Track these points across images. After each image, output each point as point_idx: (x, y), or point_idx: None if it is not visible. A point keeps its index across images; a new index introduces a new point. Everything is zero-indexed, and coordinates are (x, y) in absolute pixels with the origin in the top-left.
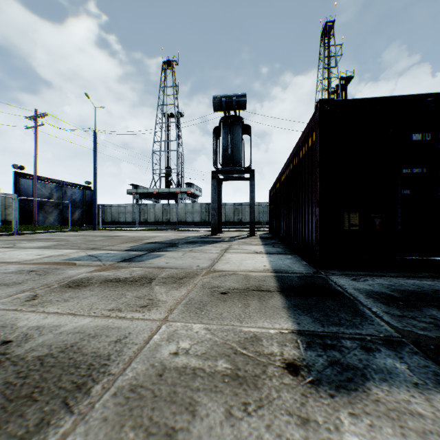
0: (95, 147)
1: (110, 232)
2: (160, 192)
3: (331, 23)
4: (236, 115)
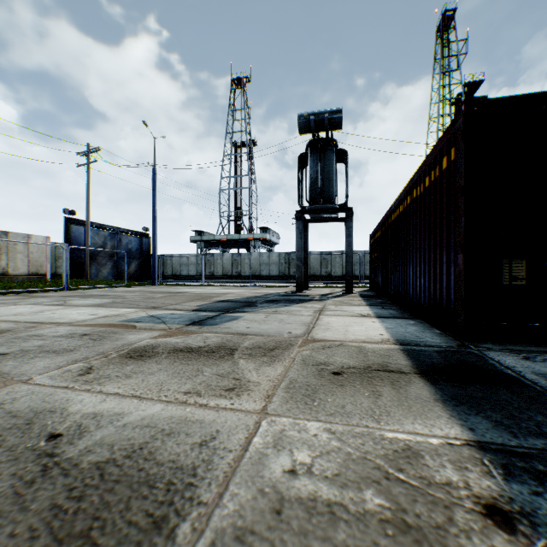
0: (154, 185)
1: (171, 287)
2: (229, 239)
3: (451, 11)
4: (328, 137)
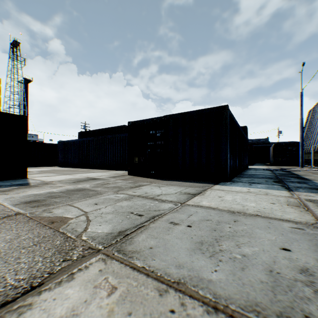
0: None
1: None
2: None
3: (19, 42)
4: None
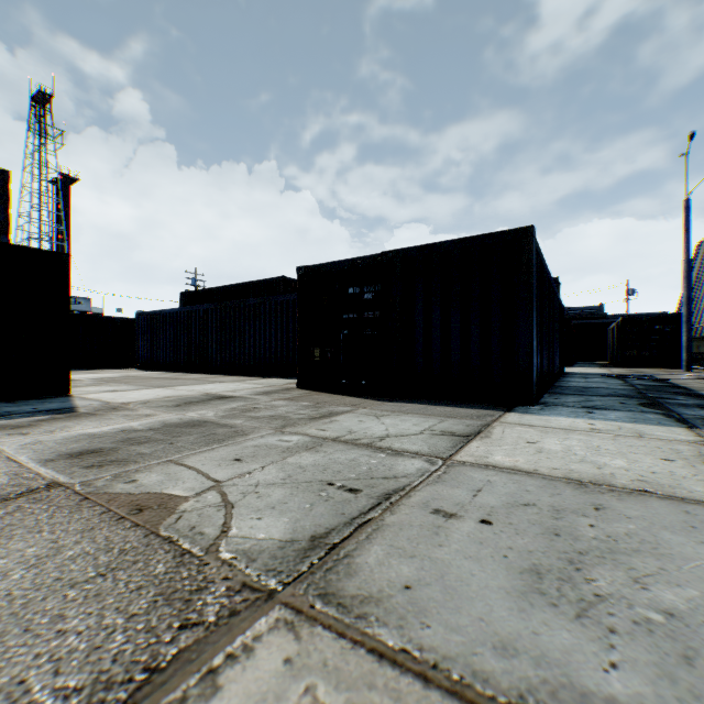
0: None
1: None
2: None
3: (49, 95)
4: None
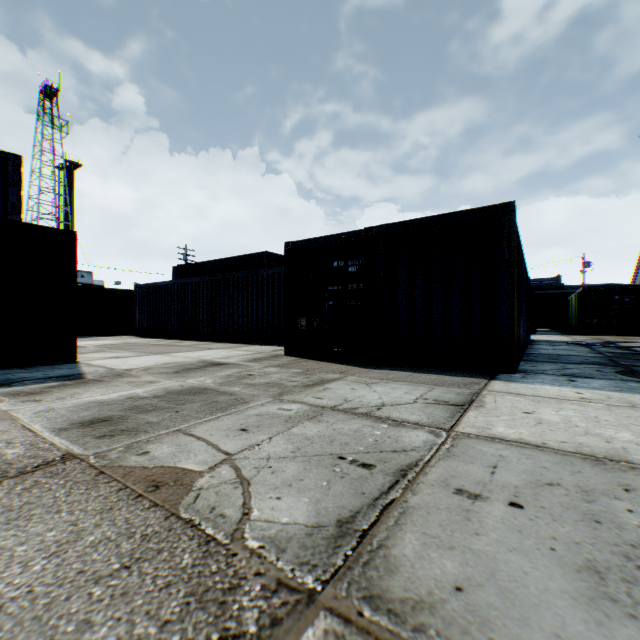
0: None
1: None
2: None
3: (56, 90)
4: None
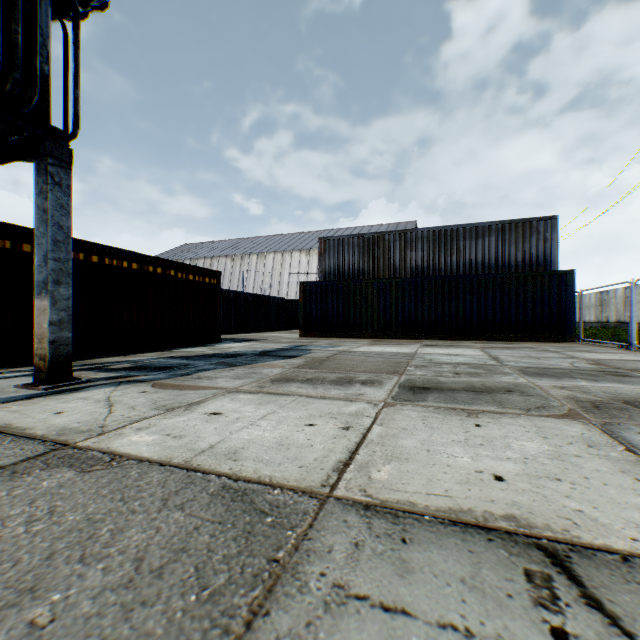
0: None
1: None
2: None
3: None
4: None
